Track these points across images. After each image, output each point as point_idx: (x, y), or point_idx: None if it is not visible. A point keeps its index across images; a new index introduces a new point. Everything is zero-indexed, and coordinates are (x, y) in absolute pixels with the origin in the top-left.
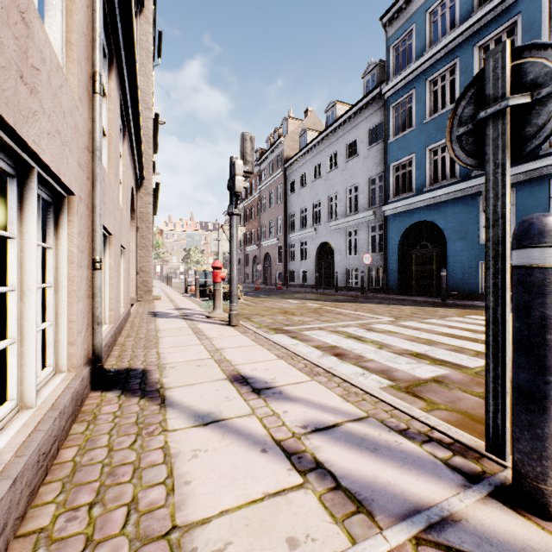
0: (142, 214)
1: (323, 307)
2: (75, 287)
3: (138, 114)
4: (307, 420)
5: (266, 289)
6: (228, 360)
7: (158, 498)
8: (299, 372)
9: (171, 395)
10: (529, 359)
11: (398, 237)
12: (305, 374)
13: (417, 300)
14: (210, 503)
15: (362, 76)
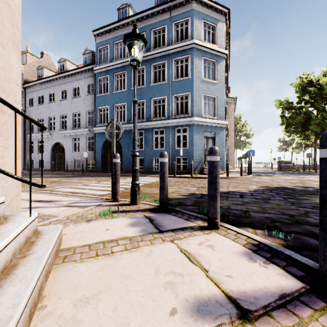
0: None
1: (61, 180)
2: None
3: None
4: (70, 202)
5: None
6: (25, 199)
7: None
8: (62, 197)
9: None
10: (114, 177)
11: (101, 144)
12: (64, 197)
13: (109, 174)
14: (51, 212)
15: (83, 53)
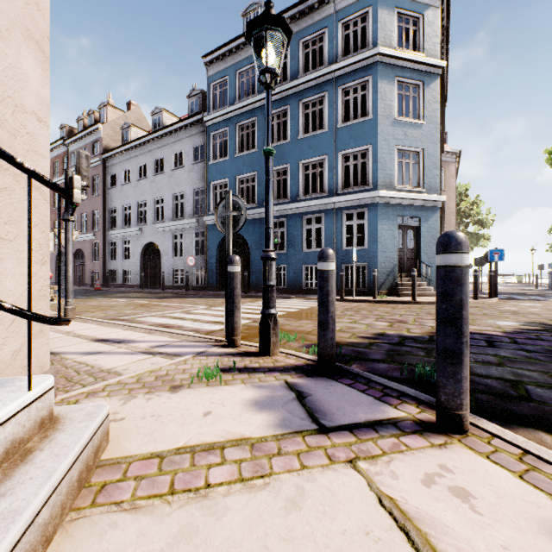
0: None
1: (152, 303)
2: None
3: None
4: (152, 345)
5: (81, 290)
6: (84, 335)
7: (88, 368)
8: (142, 333)
9: (55, 351)
10: (230, 300)
11: (216, 244)
12: (147, 334)
13: None
14: (115, 365)
15: (188, 96)
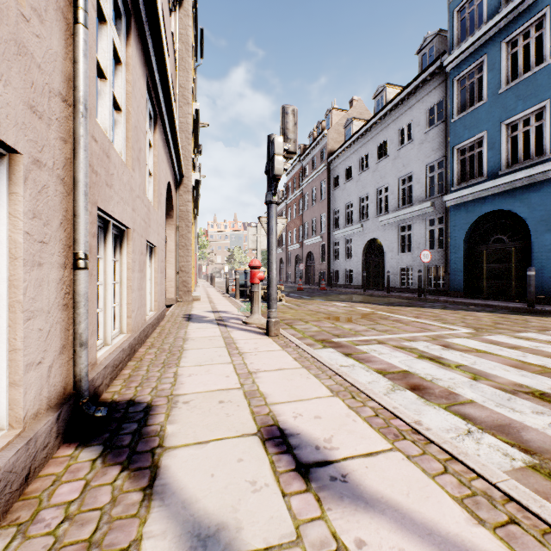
0: (182, 212)
1: (376, 312)
2: (21, 296)
3: (170, 99)
4: None
5: (309, 289)
6: (261, 393)
7: None
8: (368, 426)
9: (168, 466)
10: None
11: (463, 231)
12: (379, 434)
13: (492, 305)
14: None
15: (417, 51)
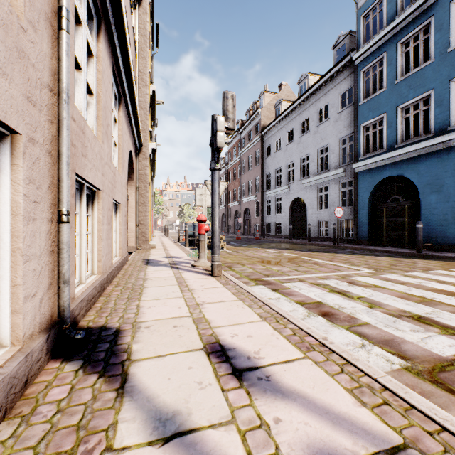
0: (141, 175)
1: (299, 257)
2: (20, 244)
3: (132, 83)
4: (312, 445)
5: (246, 239)
6: (206, 319)
7: None
8: (287, 342)
9: (134, 373)
10: None
11: (368, 192)
12: (295, 347)
13: (390, 251)
14: None
15: (333, 47)
